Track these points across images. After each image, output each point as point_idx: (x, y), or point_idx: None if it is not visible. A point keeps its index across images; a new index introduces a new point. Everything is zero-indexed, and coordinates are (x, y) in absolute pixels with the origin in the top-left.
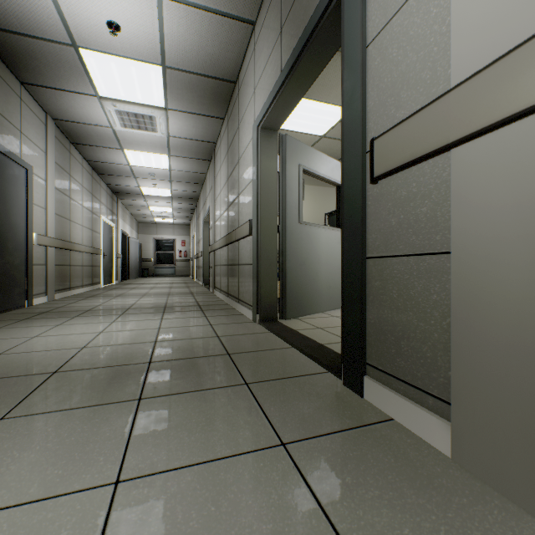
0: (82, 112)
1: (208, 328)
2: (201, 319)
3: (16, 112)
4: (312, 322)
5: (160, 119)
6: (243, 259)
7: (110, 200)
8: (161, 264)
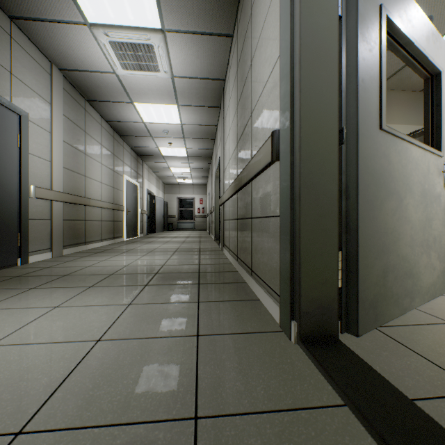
0: (81, 54)
1: (188, 351)
2: (188, 312)
3: (2, 49)
4: (421, 347)
5: (159, 49)
6: (259, 209)
7: (135, 162)
8: (183, 219)
